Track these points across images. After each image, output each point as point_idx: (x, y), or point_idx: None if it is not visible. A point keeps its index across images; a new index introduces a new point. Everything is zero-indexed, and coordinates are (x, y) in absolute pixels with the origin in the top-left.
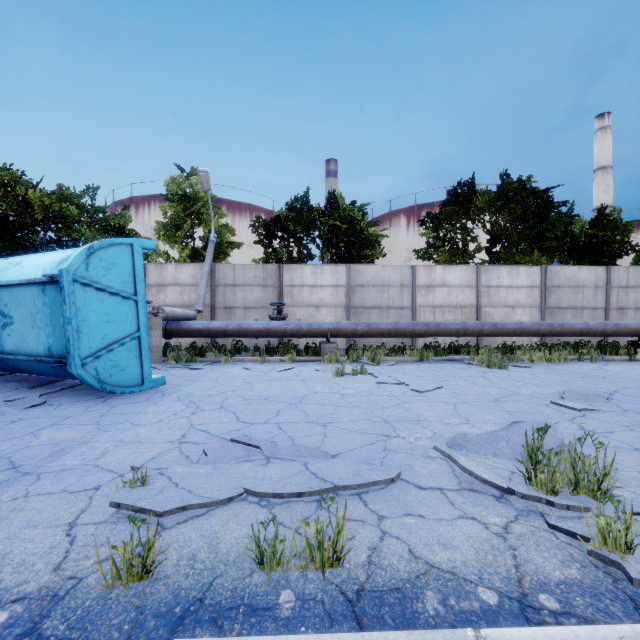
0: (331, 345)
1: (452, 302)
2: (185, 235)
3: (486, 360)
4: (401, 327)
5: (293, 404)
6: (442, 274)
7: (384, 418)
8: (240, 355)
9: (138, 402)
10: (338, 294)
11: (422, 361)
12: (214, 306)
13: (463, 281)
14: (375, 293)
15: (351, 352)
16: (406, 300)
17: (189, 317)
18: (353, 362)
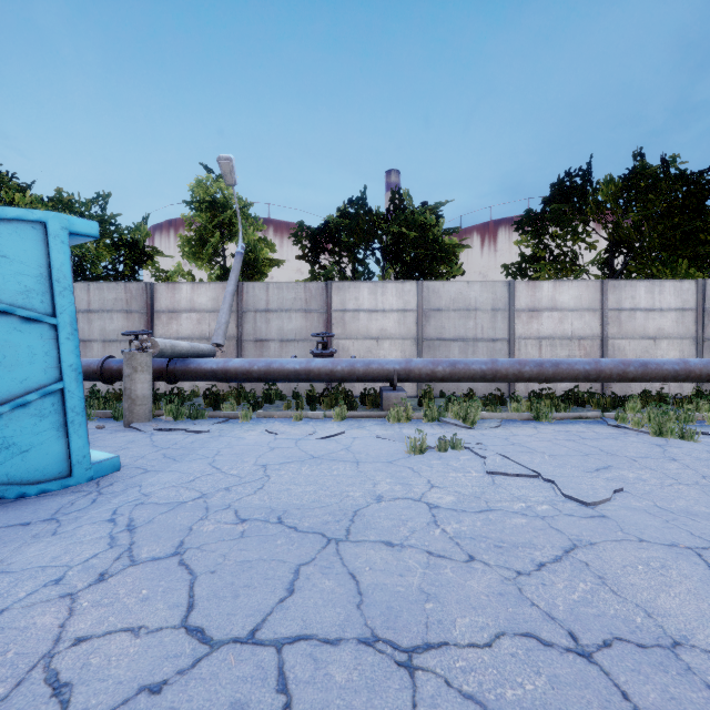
0: (398, 393)
1: (566, 332)
2: (214, 252)
3: (654, 423)
4: (501, 368)
5: (331, 543)
6: (551, 293)
7: (566, 628)
8: (272, 405)
9: (26, 525)
10: (406, 321)
11: (538, 420)
12: (241, 338)
13: (582, 302)
14: (457, 320)
15: (426, 403)
16: (500, 329)
17: (202, 353)
18: (432, 421)
